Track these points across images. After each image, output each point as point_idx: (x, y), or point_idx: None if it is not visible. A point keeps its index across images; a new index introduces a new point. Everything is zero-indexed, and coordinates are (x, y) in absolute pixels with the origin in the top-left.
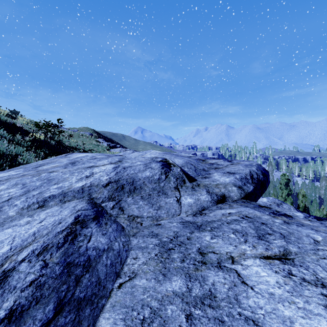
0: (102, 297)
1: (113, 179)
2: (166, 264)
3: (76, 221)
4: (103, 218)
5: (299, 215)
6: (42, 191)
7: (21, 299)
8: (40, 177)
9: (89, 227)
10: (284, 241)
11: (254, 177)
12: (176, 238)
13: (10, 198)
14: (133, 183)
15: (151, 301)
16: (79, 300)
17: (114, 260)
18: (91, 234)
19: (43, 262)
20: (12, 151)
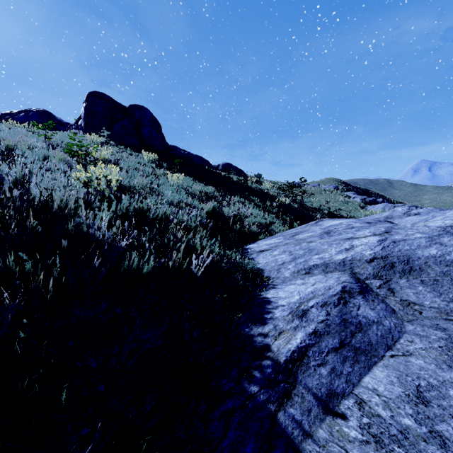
0: (375, 356)
1: (379, 255)
2: None
3: (343, 290)
4: (369, 295)
5: None
6: (306, 259)
7: (318, 328)
8: (301, 246)
9: (356, 298)
10: None
11: None
12: None
13: (284, 262)
14: (407, 262)
15: (429, 378)
16: (355, 347)
17: (385, 334)
18: (359, 305)
19: (326, 311)
20: (266, 219)
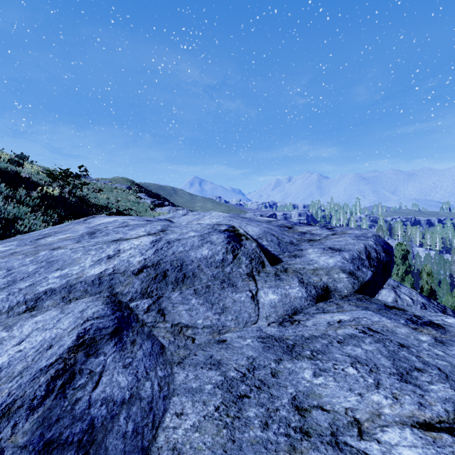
0: None
1: (150, 261)
2: (235, 433)
3: (78, 343)
4: (129, 331)
5: (453, 323)
6: (35, 282)
7: None
8: (36, 256)
9: (102, 352)
10: (451, 388)
11: (372, 255)
12: (252, 372)
13: None
14: (181, 268)
15: None
16: None
17: (141, 422)
18: (103, 369)
19: None
20: (8, 213)
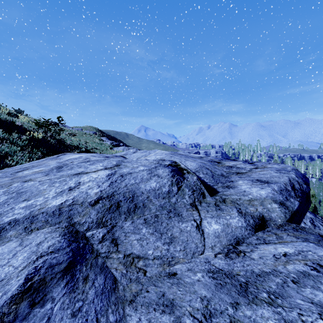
0: None
1: (105, 193)
2: None
3: (25, 288)
4: (83, 265)
5: None
6: (3, 212)
7: None
8: (9, 188)
9: (49, 298)
10: None
11: (296, 187)
12: (209, 319)
13: None
14: (132, 199)
15: None
16: None
17: None
18: None
19: None
20: (2, 151)
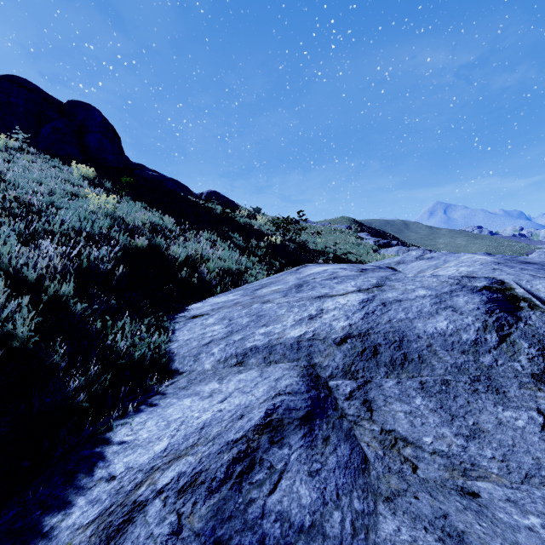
0: None
1: (356, 329)
2: None
3: (265, 422)
4: (323, 421)
5: None
6: (245, 336)
7: None
8: (250, 309)
9: (287, 443)
10: None
11: None
12: None
13: (211, 341)
14: (400, 345)
15: None
16: None
17: None
18: (284, 468)
19: (176, 518)
20: (242, 263)
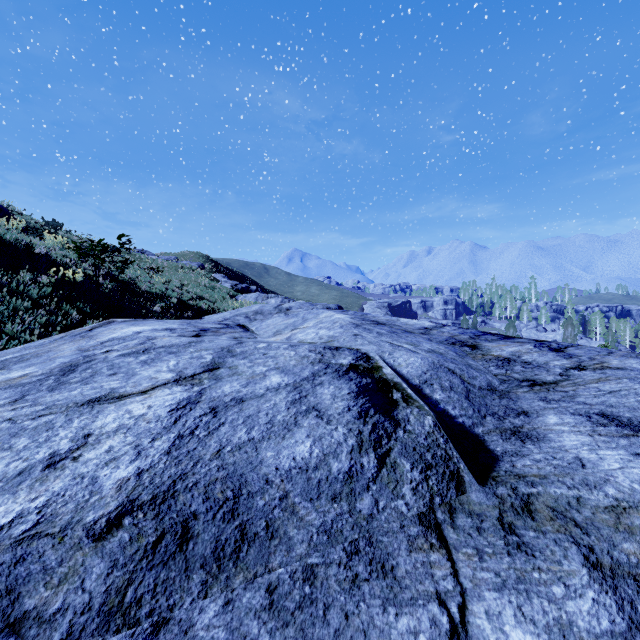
0: None
1: (150, 485)
2: None
3: None
4: None
5: None
6: None
7: None
8: None
9: None
10: None
11: None
12: None
13: None
14: (234, 507)
15: None
16: None
17: None
18: None
19: None
20: None
